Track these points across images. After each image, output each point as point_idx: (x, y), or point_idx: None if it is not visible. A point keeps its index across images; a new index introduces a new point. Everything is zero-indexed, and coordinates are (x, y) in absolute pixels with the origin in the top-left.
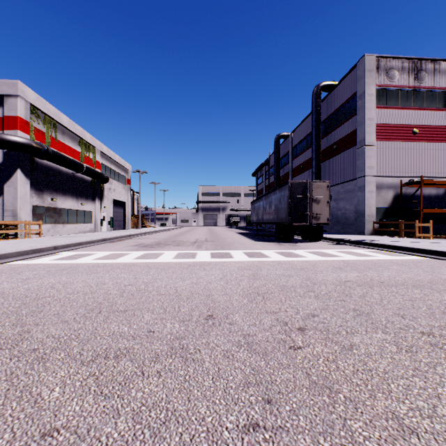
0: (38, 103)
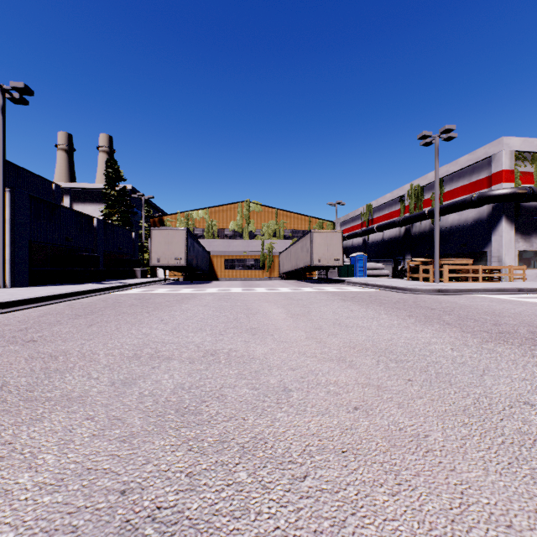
0: (523, 146)
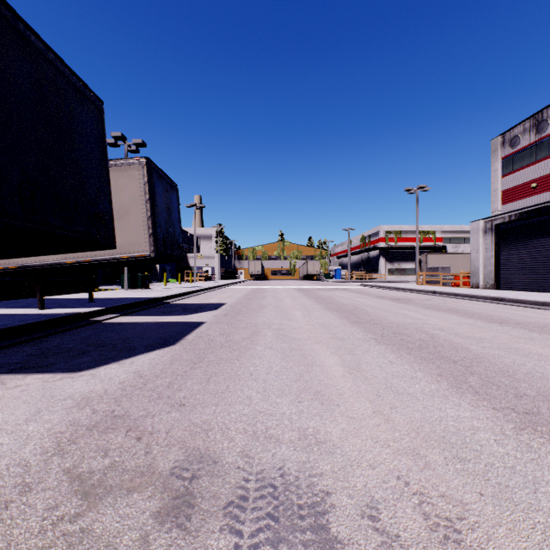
0: (389, 228)
